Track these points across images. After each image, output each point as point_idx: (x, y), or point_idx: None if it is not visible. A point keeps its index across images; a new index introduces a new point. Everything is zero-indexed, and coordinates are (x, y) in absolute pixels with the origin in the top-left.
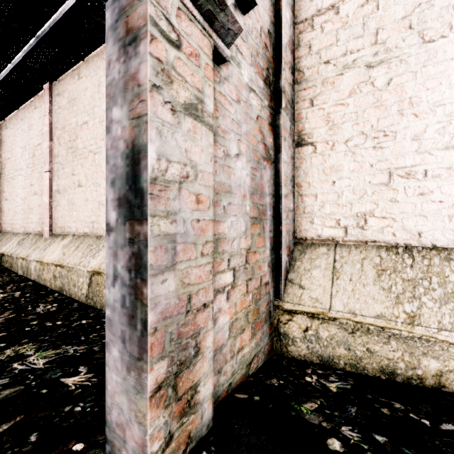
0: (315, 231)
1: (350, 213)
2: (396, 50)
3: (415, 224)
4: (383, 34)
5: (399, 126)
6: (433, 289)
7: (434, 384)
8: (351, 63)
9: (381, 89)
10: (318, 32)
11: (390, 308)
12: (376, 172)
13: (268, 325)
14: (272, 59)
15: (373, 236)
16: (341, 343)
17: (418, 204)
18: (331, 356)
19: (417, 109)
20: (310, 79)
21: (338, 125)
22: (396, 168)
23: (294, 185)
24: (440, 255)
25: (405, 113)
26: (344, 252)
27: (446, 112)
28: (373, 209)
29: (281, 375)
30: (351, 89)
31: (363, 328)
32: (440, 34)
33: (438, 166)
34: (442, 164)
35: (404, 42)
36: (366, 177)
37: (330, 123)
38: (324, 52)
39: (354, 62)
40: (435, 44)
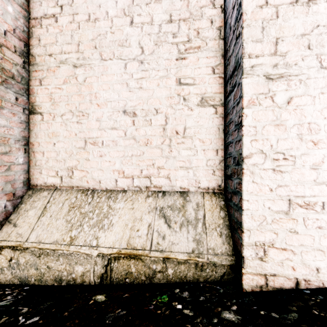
0: (43, 179)
1: (64, 167)
2: (88, 60)
3: (98, 175)
4: (82, 46)
5: (90, 110)
6: (92, 218)
7: (81, 282)
8: (65, 60)
9: (81, 83)
10: (45, 31)
11: (64, 235)
12: (78, 139)
13: None
14: None
15: (77, 183)
16: (33, 265)
17: (99, 162)
18: (27, 276)
19: (99, 101)
20: (39, 64)
21: (57, 103)
22: (89, 138)
23: (27, 144)
24: (107, 195)
25: (93, 102)
26: (57, 195)
27: (112, 106)
28: (77, 164)
29: None
30: (65, 79)
31: (45, 252)
32: (109, 57)
33: (108, 139)
34: (110, 138)
35: (93, 56)
36: (73, 142)
37: (52, 100)
38: (48, 47)
39: (66, 60)
40: (107, 62)
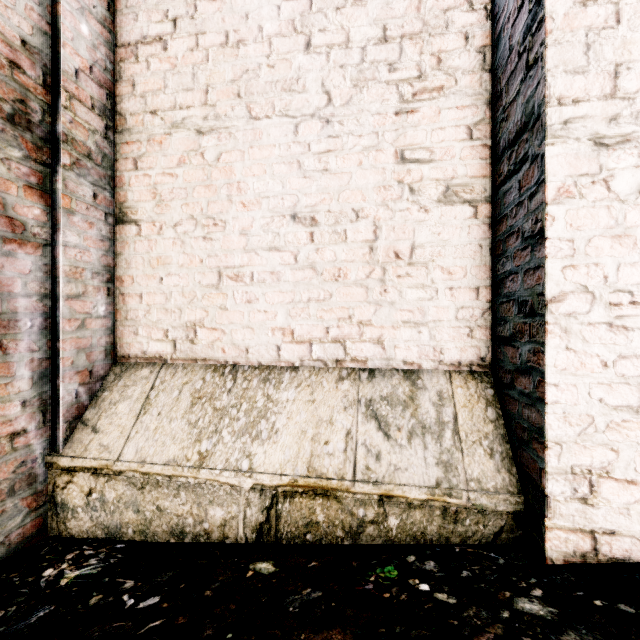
0: (140, 346)
1: (180, 322)
2: (225, 119)
3: (243, 338)
4: (213, 94)
5: (228, 215)
6: (237, 419)
7: (220, 537)
8: (181, 122)
9: (211, 164)
10: (144, 68)
11: (187, 448)
12: (206, 269)
13: (25, 496)
14: (40, 88)
15: (203, 353)
16: (130, 505)
17: (246, 313)
18: (119, 525)
19: (245, 197)
20: (134, 130)
21: (167, 202)
22: (226, 267)
23: (111, 279)
24: (261, 376)
25: (234, 199)
26: (168, 374)
27: (270, 206)
28: (203, 318)
29: (6, 577)
30: (181, 157)
31: (153, 480)
32: (265, 113)
33: (264, 269)
34: (267, 268)
35: (234, 112)
36: (196, 276)
37: (157, 197)
38: (151, 98)
39: (183, 121)
40: (261, 123)
